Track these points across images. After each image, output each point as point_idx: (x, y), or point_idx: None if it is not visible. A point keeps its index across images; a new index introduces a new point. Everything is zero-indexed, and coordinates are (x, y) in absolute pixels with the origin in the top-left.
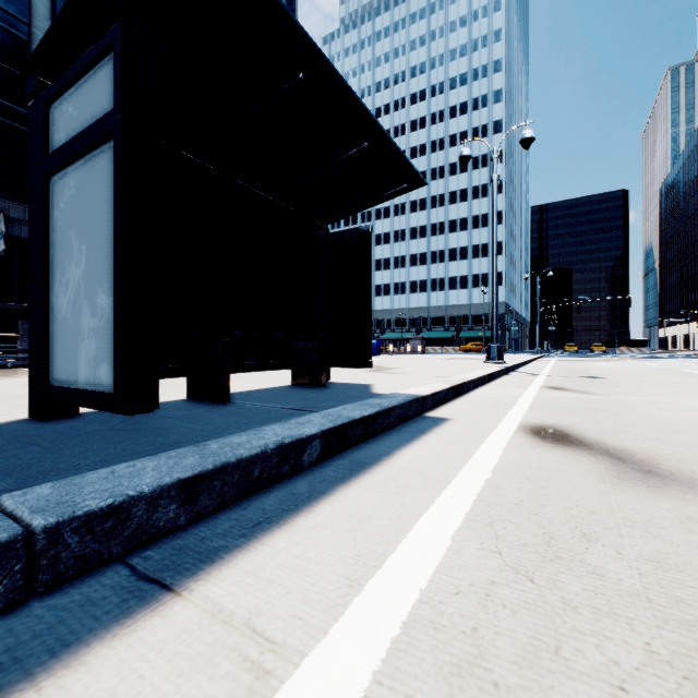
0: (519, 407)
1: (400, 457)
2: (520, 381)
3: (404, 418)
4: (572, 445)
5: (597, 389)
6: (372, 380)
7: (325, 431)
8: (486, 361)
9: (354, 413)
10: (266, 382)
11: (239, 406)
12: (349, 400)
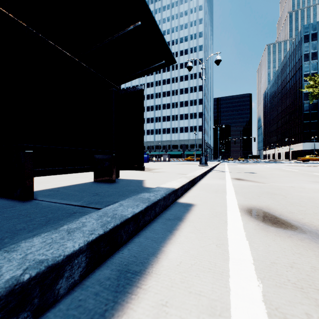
0: (230, 192)
1: (167, 257)
2: (219, 175)
3: (165, 206)
4: (288, 228)
5: (258, 179)
6: (144, 176)
7: (92, 241)
8: (200, 165)
9: (127, 211)
10: (78, 179)
11: (36, 204)
12: (127, 194)
